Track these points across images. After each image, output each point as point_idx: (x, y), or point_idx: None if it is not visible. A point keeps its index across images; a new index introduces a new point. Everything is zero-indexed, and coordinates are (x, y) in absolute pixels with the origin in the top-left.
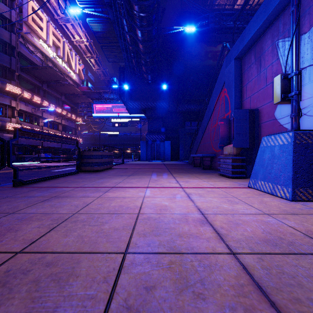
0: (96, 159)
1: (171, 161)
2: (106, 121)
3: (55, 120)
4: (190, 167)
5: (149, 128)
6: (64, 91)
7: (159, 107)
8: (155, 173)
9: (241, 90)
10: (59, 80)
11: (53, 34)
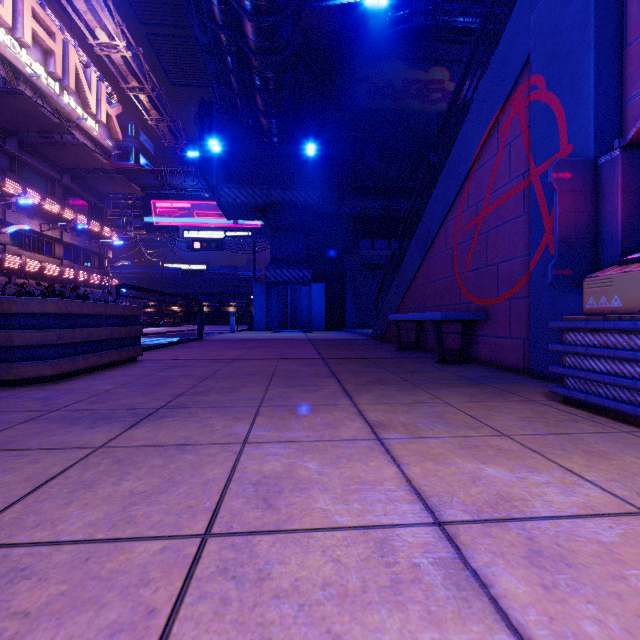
0: (28, 330)
1: (327, 332)
2: (177, 239)
3: (43, 232)
4: (393, 354)
5: (275, 252)
6: (68, 162)
7: (298, 204)
8: (277, 394)
9: (619, 57)
10: (50, 131)
11: (34, 18)
